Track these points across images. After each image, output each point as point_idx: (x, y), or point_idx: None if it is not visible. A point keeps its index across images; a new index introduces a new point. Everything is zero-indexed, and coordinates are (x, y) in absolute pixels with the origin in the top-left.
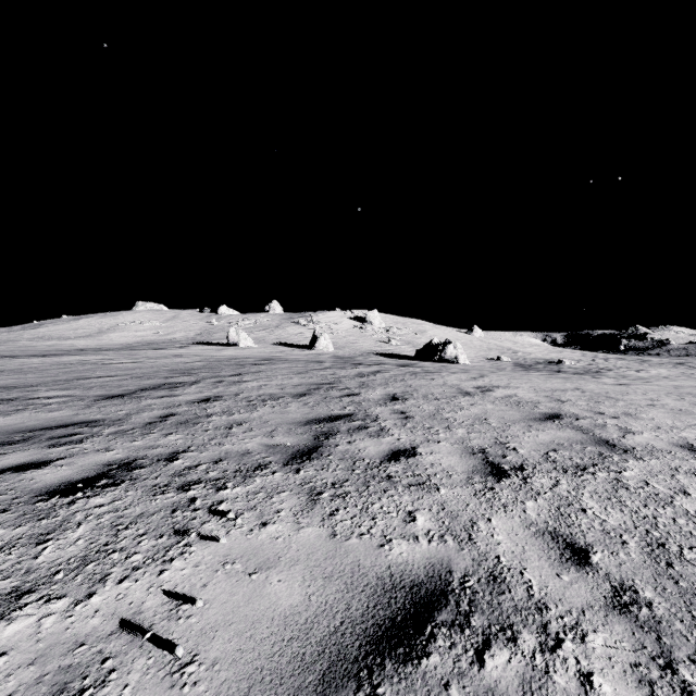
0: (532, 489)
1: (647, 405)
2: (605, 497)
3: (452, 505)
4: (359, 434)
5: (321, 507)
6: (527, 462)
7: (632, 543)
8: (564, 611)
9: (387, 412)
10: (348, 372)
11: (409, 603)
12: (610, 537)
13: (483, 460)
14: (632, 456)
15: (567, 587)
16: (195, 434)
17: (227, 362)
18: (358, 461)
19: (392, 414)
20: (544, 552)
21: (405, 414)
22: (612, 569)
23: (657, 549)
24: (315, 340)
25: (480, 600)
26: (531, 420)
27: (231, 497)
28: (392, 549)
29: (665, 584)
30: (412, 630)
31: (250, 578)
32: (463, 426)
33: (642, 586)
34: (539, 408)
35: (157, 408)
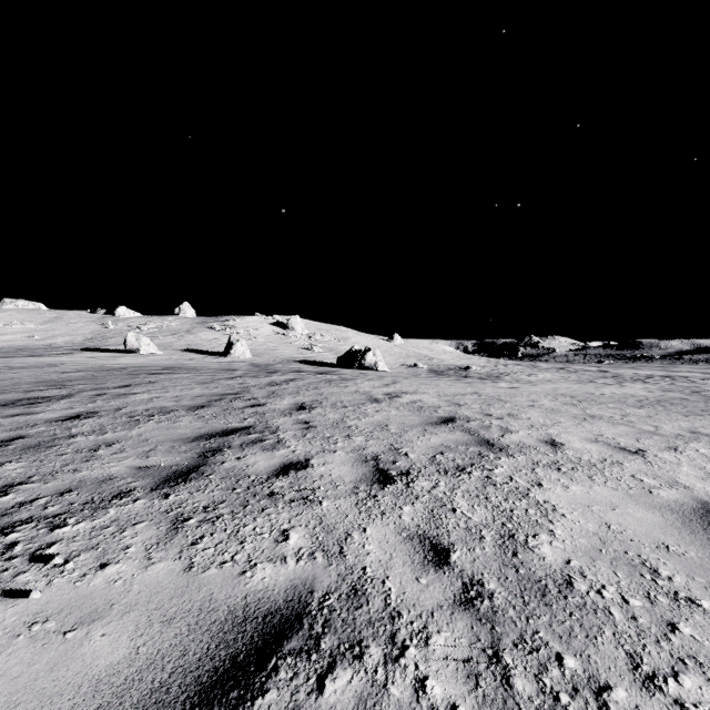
0: (412, 494)
1: (528, 405)
2: (474, 495)
3: (331, 518)
4: (252, 448)
5: (183, 536)
6: (415, 467)
7: (488, 537)
8: (415, 616)
9: (290, 423)
10: (260, 381)
11: (258, 635)
12: (471, 534)
13: (373, 468)
14: (505, 453)
15: (423, 591)
16: (44, 460)
17: (118, 372)
18: (242, 479)
19: (294, 425)
20: (409, 557)
21: (308, 424)
22: (467, 565)
23: (508, 541)
24: (231, 347)
25: (335, 619)
26: (428, 424)
27: (68, 536)
28: (254, 576)
29: (507, 574)
30: (254, 666)
31: (64, 637)
32: (363, 434)
33: (488, 579)
34: (438, 412)
35: (0, 430)
